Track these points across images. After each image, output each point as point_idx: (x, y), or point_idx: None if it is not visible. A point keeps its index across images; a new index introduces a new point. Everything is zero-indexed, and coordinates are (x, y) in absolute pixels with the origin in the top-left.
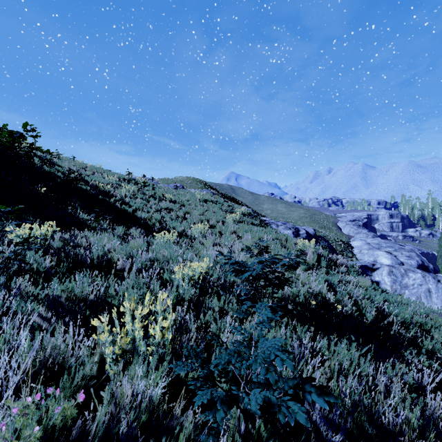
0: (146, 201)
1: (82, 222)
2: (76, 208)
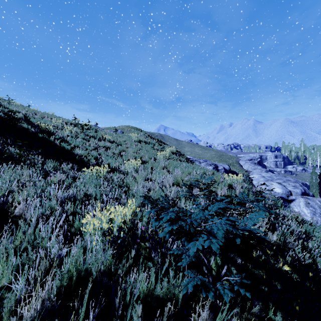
0: (86, 140)
1: (9, 157)
2: (8, 144)
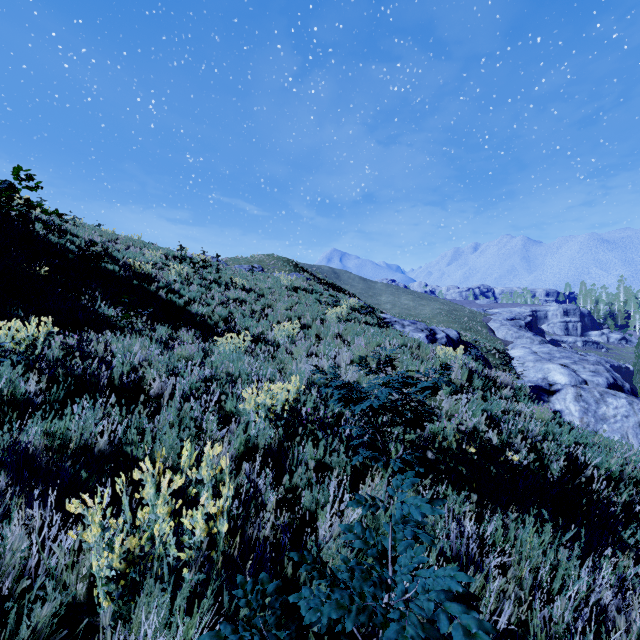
0: (205, 289)
1: (104, 319)
2: (95, 299)
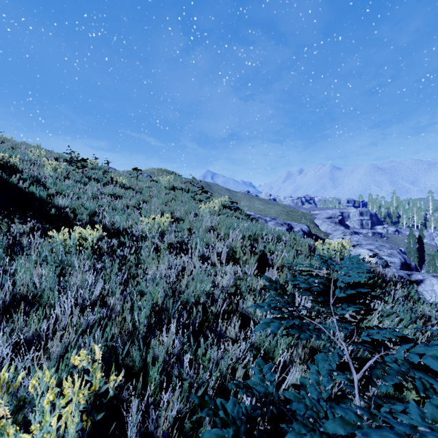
0: (82, 185)
1: None
2: None
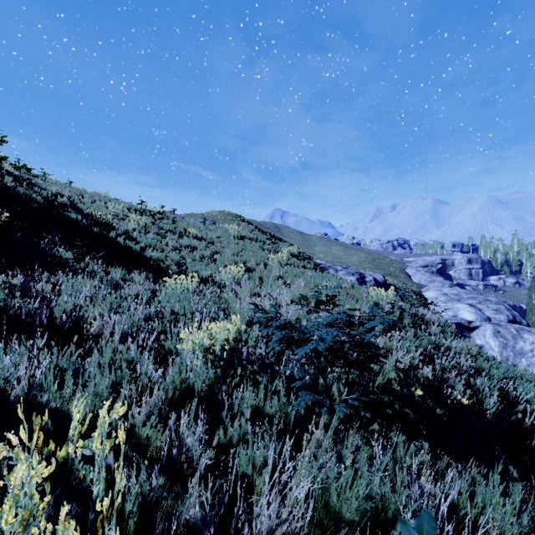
0: (161, 237)
1: (60, 262)
2: (55, 244)
